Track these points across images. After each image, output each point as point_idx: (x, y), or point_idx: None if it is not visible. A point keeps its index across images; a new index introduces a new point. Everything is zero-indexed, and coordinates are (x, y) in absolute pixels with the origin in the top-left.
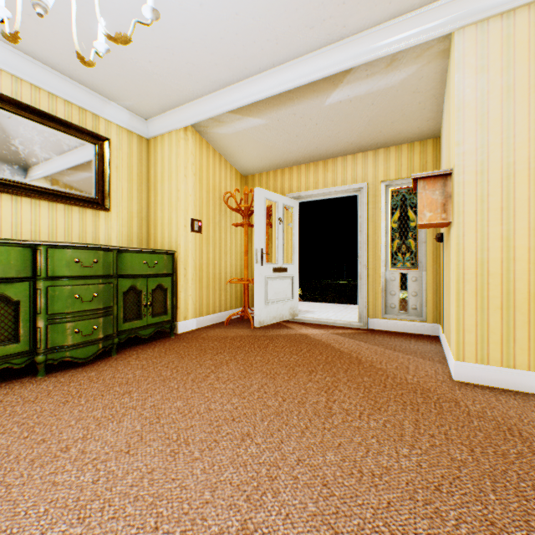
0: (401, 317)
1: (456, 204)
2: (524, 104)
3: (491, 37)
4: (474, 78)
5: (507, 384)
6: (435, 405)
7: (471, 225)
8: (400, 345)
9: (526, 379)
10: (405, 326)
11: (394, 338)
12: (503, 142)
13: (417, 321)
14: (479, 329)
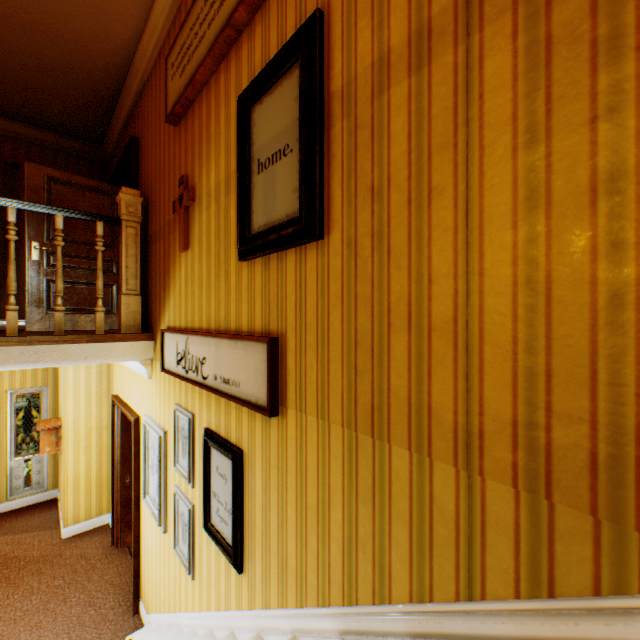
0: (28, 493)
1: (65, 448)
2: (96, 400)
3: (82, 367)
4: (74, 385)
5: (89, 527)
6: (51, 563)
7: (72, 457)
8: (29, 523)
9: (97, 521)
10: (32, 499)
11: (23, 517)
12: (88, 417)
13: (42, 492)
14: (76, 507)
